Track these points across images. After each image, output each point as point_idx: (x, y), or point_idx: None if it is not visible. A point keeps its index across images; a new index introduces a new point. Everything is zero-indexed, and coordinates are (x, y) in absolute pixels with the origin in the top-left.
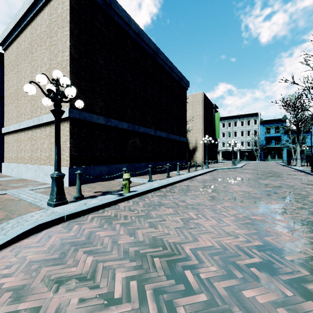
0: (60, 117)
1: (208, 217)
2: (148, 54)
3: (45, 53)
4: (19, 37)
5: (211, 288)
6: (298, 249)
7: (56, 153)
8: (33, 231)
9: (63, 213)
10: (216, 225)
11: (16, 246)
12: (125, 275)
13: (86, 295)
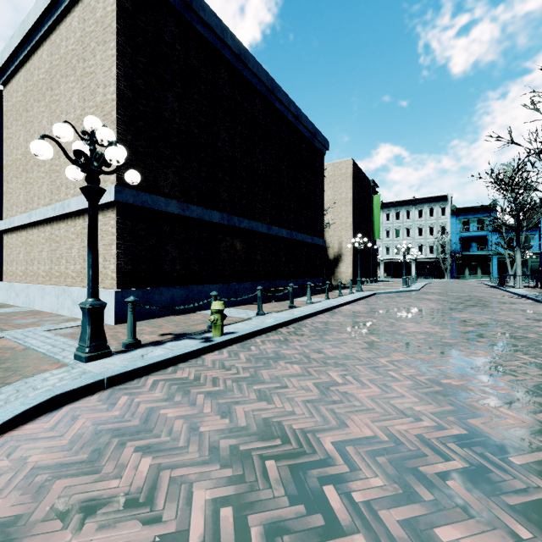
0: (98, 201)
1: (363, 382)
2: (257, 92)
3: (75, 88)
4: (30, 62)
5: (375, 523)
6: (533, 443)
7: (91, 266)
8: (46, 408)
9: (101, 375)
10: (379, 396)
11: (12, 437)
12: (212, 495)
13: (135, 538)
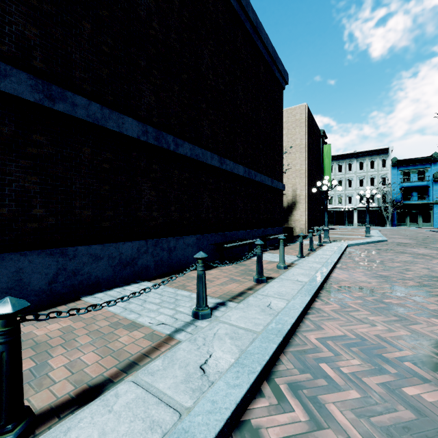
0: None
1: None
2: None
3: None
4: None
5: None
6: None
7: None
8: None
9: None
10: None
11: None
12: None
13: None
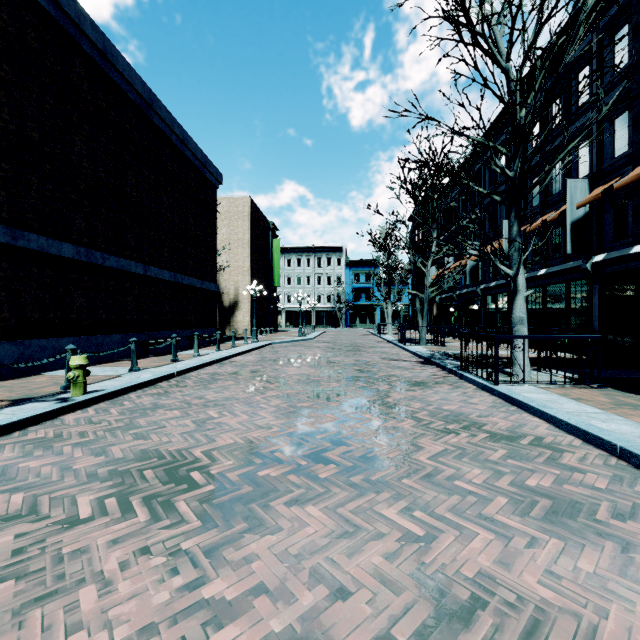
0: None
1: (237, 414)
2: (129, 100)
3: None
4: None
5: (222, 479)
6: (334, 428)
7: None
8: None
9: None
10: (247, 421)
11: None
12: (96, 496)
13: (27, 529)
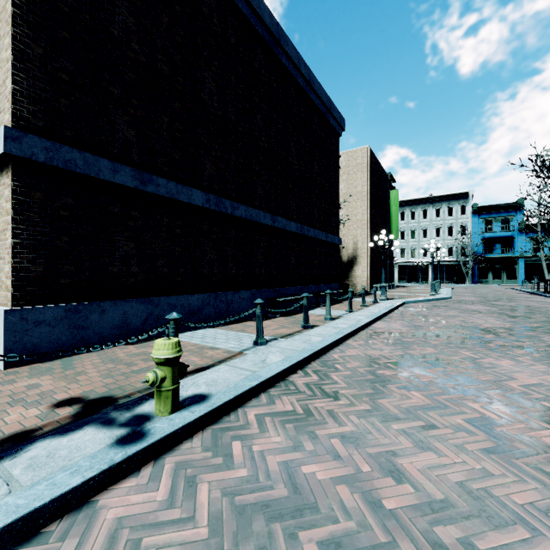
0: None
1: None
2: (258, 37)
3: None
4: None
5: None
6: None
7: None
8: None
9: None
10: None
11: None
12: None
13: None
